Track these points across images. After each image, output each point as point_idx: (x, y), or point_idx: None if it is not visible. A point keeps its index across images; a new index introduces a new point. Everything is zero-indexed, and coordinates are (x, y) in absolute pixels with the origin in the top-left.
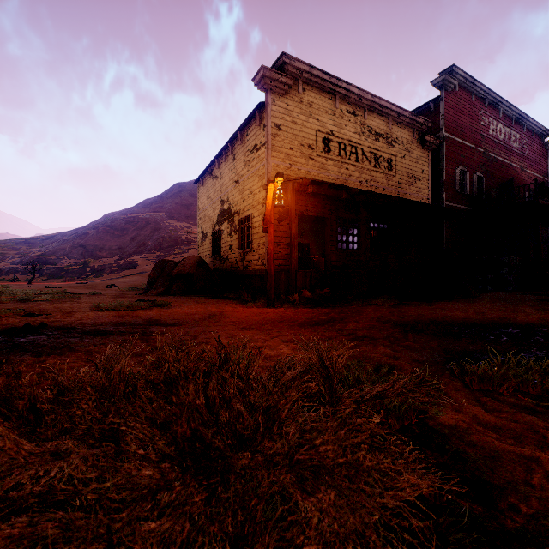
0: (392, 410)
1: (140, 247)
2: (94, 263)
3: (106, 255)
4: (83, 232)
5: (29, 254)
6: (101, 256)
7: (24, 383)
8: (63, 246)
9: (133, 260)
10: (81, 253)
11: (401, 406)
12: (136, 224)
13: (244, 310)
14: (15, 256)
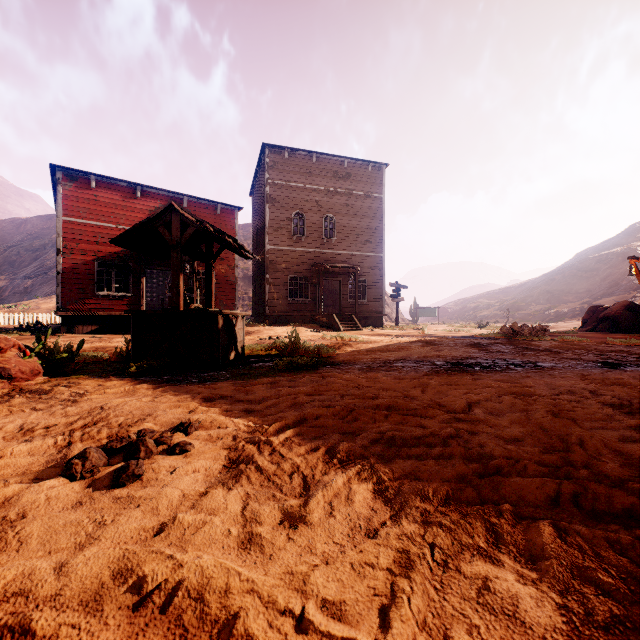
0: (560, 337)
1: (610, 288)
2: (558, 308)
3: (572, 299)
4: (549, 279)
5: (505, 302)
6: (566, 301)
7: (505, 326)
8: (531, 293)
9: (598, 303)
10: (547, 299)
11: (565, 338)
12: (608, 262)
13: (616, 336)
14: (495, 305)
